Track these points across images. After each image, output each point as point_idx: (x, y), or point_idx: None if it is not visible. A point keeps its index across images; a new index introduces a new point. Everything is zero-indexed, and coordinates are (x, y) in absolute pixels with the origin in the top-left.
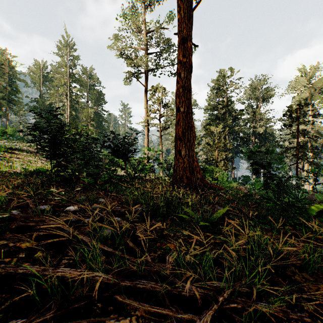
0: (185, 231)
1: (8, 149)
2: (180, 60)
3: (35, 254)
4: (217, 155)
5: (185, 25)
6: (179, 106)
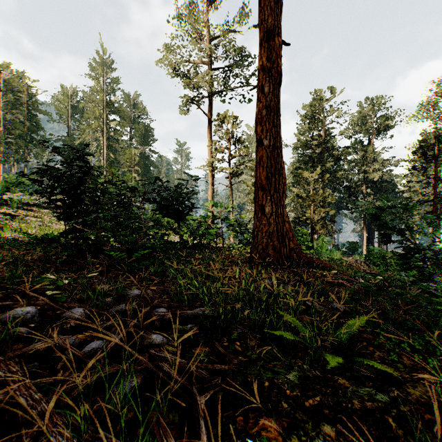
0: (291, 372)
1: (24, 204)
2: (264, 66)
3: None
4: (313, 213)
5: (271, 12)
6: (262, 137)
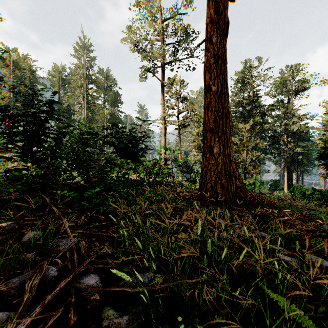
0: None
1: None
2: (212, 18)
3: None
4: (246, 156)
5: None
6: (210, 84)
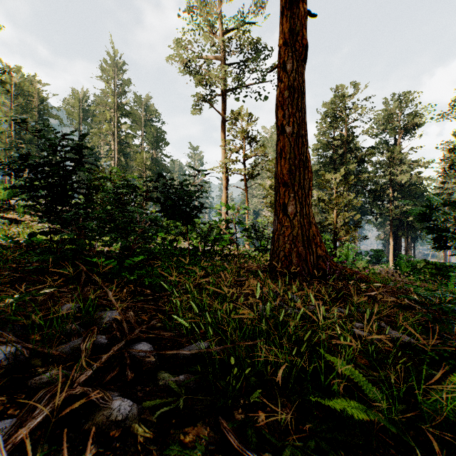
0: None
1: (32, 209)
2: (286, 39)
3: None
4: (336, 217)
5: None
6: (284, 124)
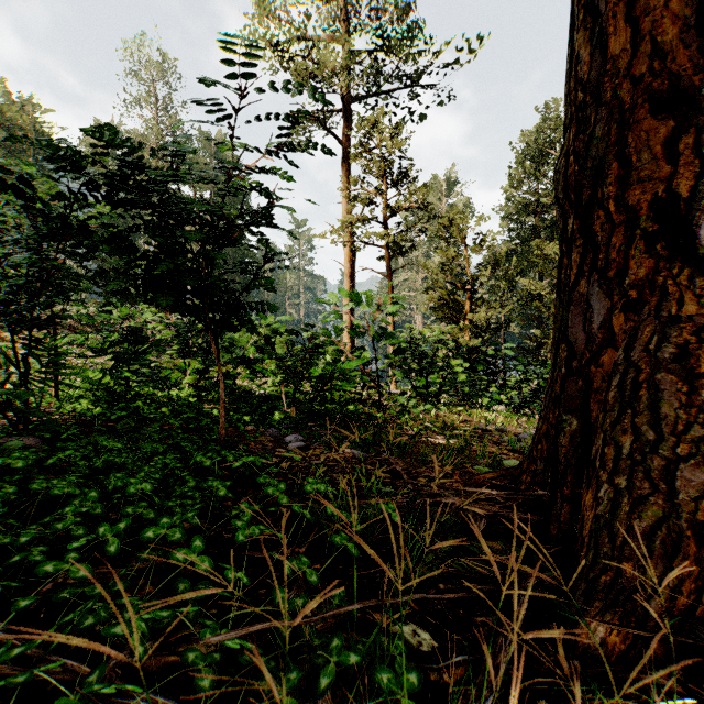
0: None
1: None
2: None
3: None
4: None
5: None
6: None
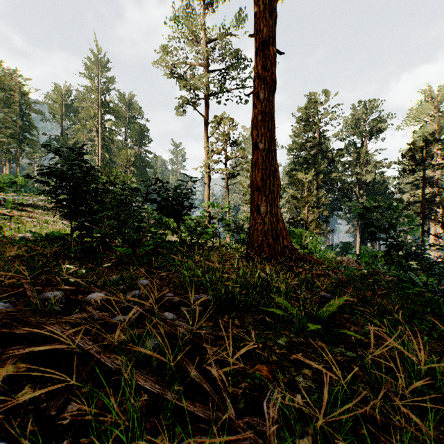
0: (281, 339)
1: (18, 205)
2: (259, 73)
3: (20, 392)
4: (307, 213)
5: (266, 22)
6: (258, 141)
